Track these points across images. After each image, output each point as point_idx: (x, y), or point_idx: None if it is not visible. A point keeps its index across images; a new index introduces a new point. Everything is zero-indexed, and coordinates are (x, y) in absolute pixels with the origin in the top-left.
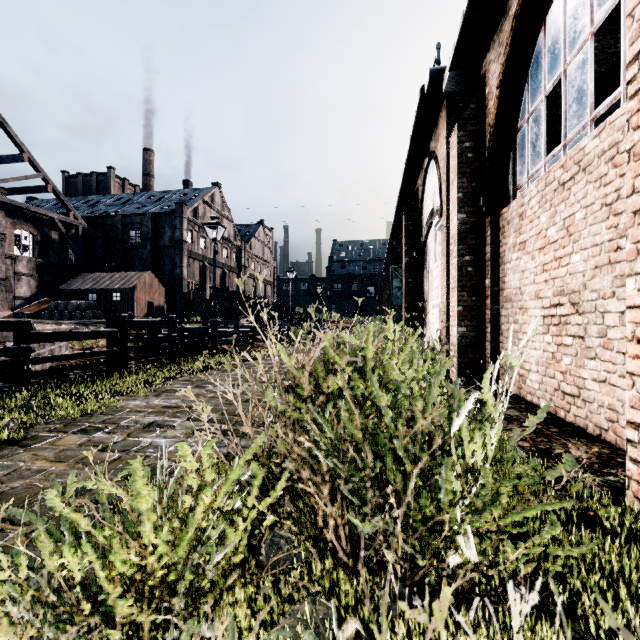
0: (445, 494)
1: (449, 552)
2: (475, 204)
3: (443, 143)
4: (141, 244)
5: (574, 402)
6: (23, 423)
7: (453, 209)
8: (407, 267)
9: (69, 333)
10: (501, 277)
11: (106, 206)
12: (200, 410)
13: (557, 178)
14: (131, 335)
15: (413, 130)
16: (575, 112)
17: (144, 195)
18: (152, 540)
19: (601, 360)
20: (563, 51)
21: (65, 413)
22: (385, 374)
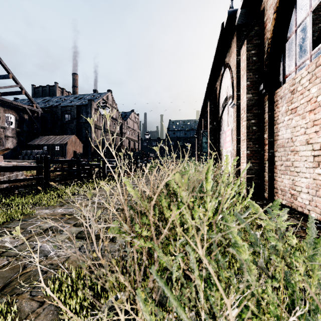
0: None
1: None
2: (257, 88)
3: (234, 56)
4: (70, 121)
5: None
6: None
7: (243, 92)
8: (210, 130)
9: (9, 167)
10: (275, 132)
11: (53, 102)
12: None
13: None
14: (58, 168)
15: (216, 51)
16: None
17: (72, 96)
18: None
19: None
20: None
21: None
22: (221, 203)
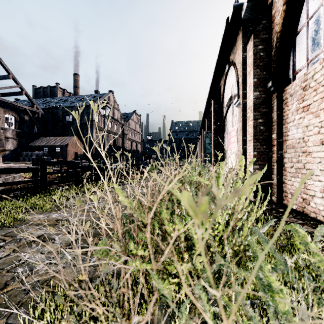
0: None
1: None
2: (265, 85)
3: (240, 53)
4: (72, 122)
5: None
6: None
7: (250, 90)
8: (214, 131)
9: (2, 169)
10: (284, 132)
11: (54, 103)
12: None
13: None
14: (58, 170)
15: (220, 48)
16: None
17: (74, 97)
18: None
19: None
20: None
21: None
22: (234, 214)
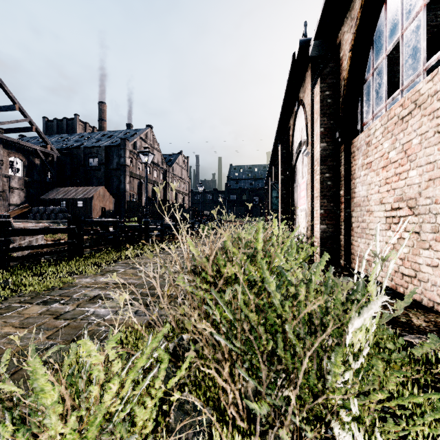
0: (333, 376)
1: (334, 424)
2: (333, 136)
3: (309, 93)
4: (97, 167)
5: (411, 281)
6: (0, 296)
7: (317, 140)
8: (282, 182)
9: (39, 229)
10: (352, 189)
11: (73, 141)
12: (116, 297)
13: (397, 114)
14: (88, 230)
15: (287, 85)
16: (410, 65)
17: (99, 134)
18: (59, 430)
19: (434, 250)
20: (401, 20)
21: (33, 288)
22: (271, 262)
